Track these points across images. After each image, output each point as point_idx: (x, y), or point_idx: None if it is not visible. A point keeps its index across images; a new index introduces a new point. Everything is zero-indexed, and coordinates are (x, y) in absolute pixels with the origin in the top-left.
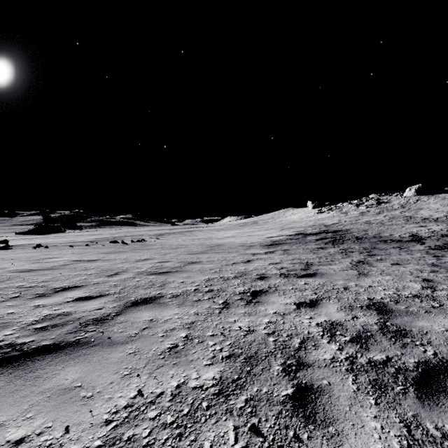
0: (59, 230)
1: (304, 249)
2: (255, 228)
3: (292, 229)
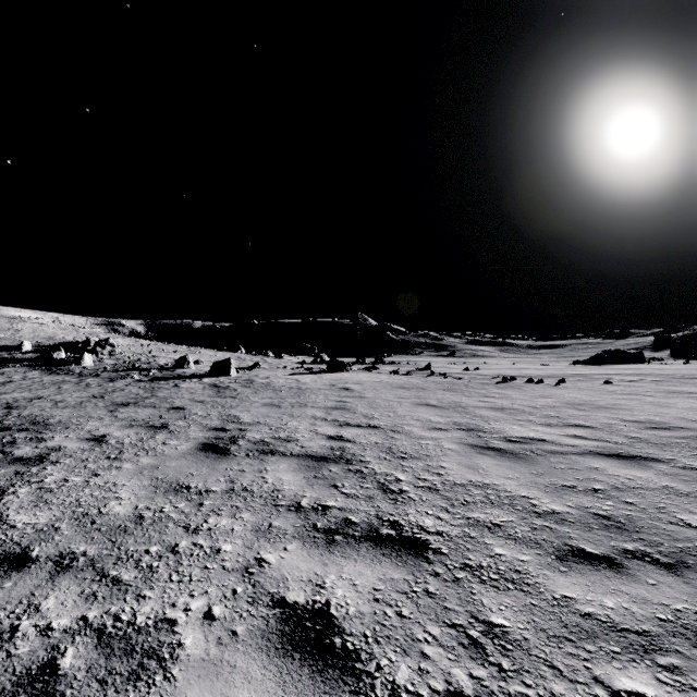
0: (637, 360)
1: None
2: None
3: None
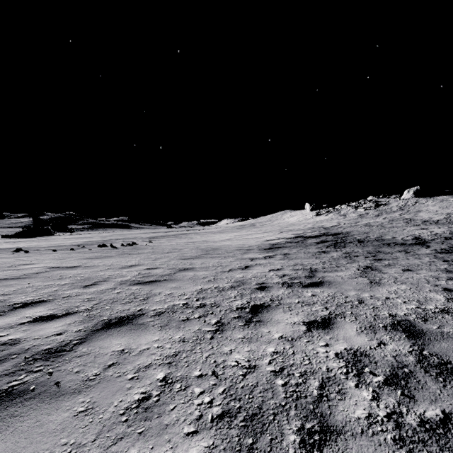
0: (48, 233)
1: (305, 253)
2: (253, 231)
3: (291, 232)
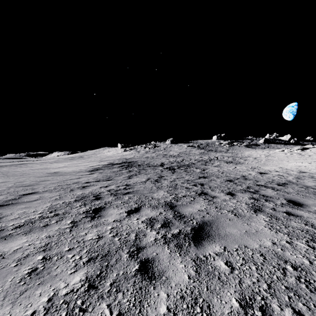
0: None
1: (110, 171)
2: (82, 161)
3: (107, 161)
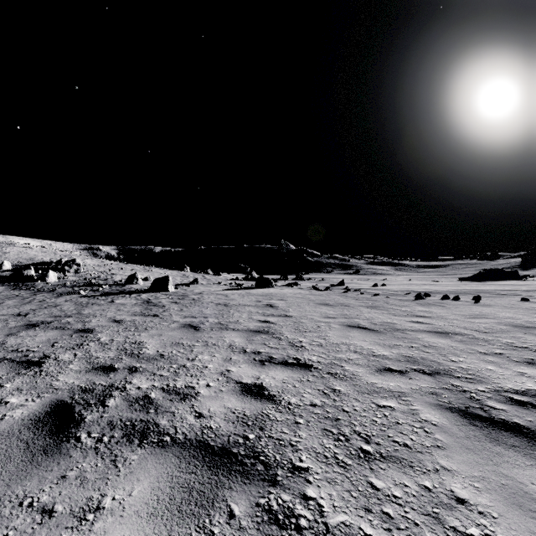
0: (513, 277)
1: None
2: None
3: None
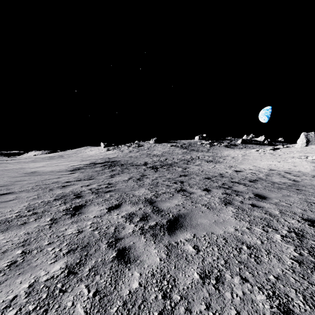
0: None
1: (92, 171)
2: (62, 160)
3: (89, 161)
